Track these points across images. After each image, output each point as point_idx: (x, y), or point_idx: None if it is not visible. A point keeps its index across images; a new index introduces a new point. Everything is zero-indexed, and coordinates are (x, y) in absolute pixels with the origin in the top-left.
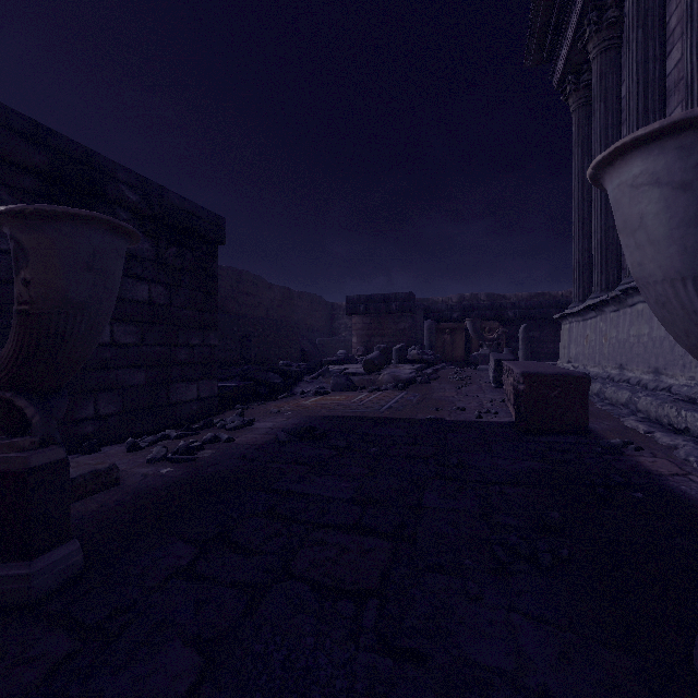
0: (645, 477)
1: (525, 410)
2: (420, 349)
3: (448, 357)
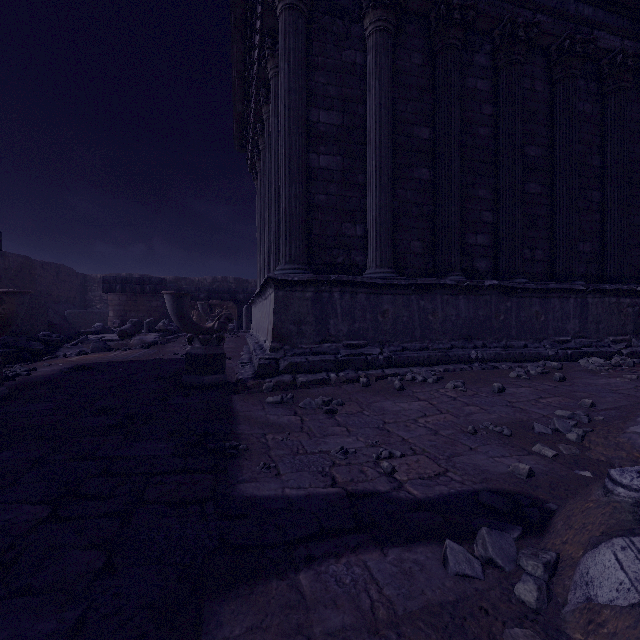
0: None
1: None
2: (169, 322)
3: None
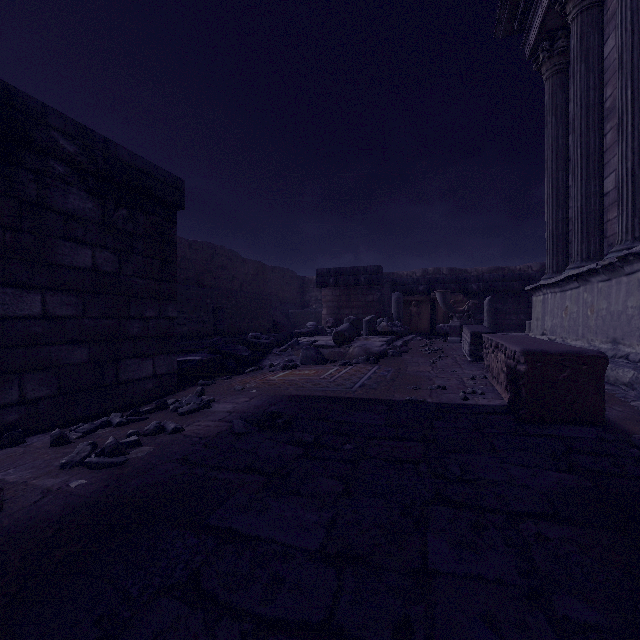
0: None
1: (526, 395)
2: (388, 321)
3: (414, 328)
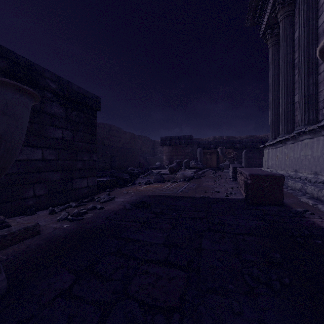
0: (319, 230)
1: (251, 193)
2: (195, 162)
3: (209, 165)
